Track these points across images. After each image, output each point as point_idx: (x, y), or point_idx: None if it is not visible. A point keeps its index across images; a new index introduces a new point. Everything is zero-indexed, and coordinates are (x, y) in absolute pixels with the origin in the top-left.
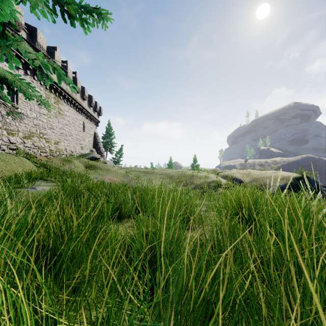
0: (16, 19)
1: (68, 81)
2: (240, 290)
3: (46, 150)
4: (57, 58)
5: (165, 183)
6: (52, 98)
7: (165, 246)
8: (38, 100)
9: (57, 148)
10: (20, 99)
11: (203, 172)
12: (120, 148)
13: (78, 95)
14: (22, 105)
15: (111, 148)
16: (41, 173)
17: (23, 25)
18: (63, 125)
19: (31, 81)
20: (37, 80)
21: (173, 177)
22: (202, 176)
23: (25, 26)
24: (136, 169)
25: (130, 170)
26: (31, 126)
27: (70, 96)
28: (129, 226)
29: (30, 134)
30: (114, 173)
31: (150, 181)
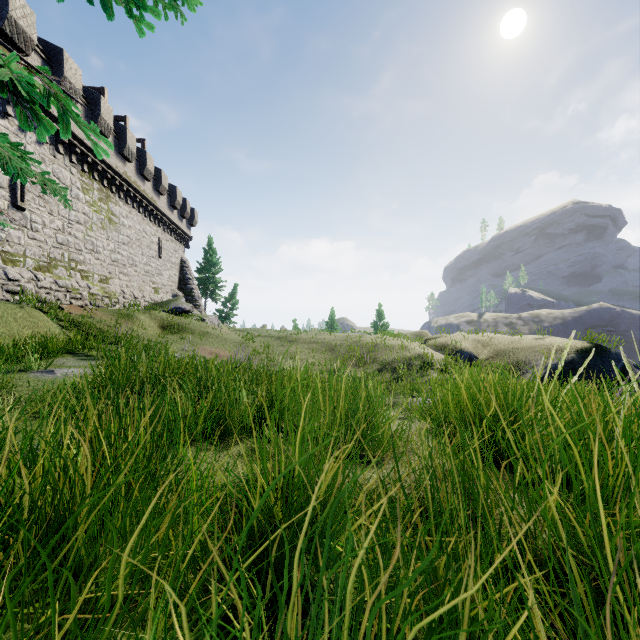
0: (19, 29)
1: (87, 130)
2: (490, 624)
3: (83, 294)
4: (106, 111)
5: (321, 361)
6: (95, 190)
7: (314, 511)
8: (40, 182)
9: (106, 291)
10: (29, 192)
11: (397, 339)
12: (232, 292)
13: (149, 185)
14: (33, 203)
15: (214, 292)
16: (70, 342)
17: (34, 43)
18: (119, 245)
19: (51, 155)
20: (65, 154)
21: (338, 347)
22: (395, 346)
23: (38, 45)
24: (263, 333)
25: (251, 335)
26: (53, 245)
27: (132, 186)
28: (241, 453)
29: (49, 262)
30: (219, 340)
31: (290, 357)
